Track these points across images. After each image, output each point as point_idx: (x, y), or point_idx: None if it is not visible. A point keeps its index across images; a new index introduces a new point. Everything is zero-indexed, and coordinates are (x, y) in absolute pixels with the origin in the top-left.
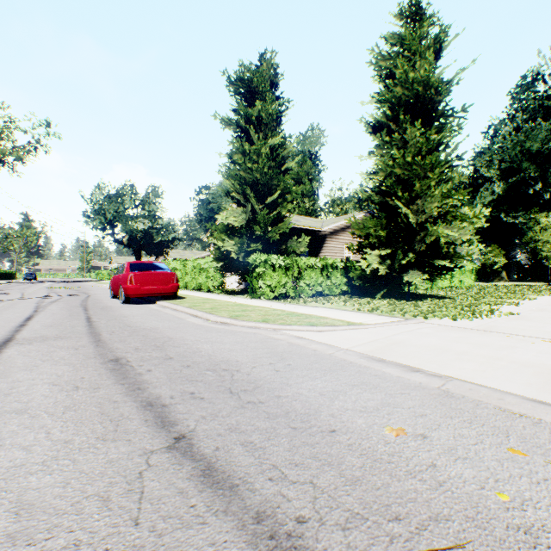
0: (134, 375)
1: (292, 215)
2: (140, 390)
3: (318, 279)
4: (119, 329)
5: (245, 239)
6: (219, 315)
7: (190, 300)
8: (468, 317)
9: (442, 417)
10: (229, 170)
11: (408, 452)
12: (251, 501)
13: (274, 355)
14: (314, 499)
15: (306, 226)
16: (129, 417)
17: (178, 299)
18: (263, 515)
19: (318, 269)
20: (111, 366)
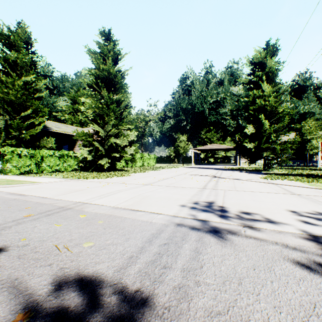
0: None
1: (58, 123)
2: None
3: (57, 162)
4: None
5: (3, 137)
6: None
7: None
8: (106, 177)
9: None
10: None
11: None
12: None
13: None
14: None
15: (62, 131)
16: None
17: None
18: None
19: (57, 157)
20: None
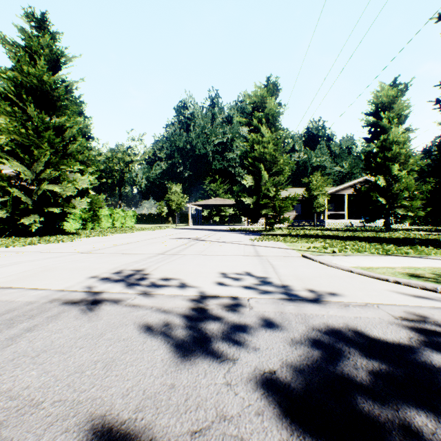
0: None
1: None
2: None
3: None
4: None
5: None
6: None
7: None
8: (24, 244)
9: None
10: None
11: None
12: None
13: None
14: None
15: None
16: None
17: None
18: None
19: None
20: None
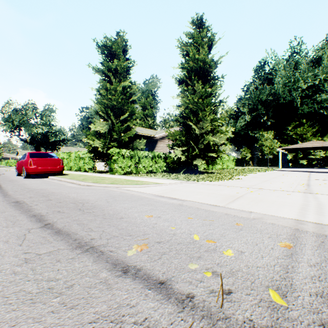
0: (27, 207)
1: (139, 127)
2: (30, 211)
3: (150, 163)
4: (20, 190)
5: (107, 140)
6: (87, 182)
7: (71, 175)
8: (217, 180)
9: (171, 212)
10: (97, 99)
11: (149, 221)
12: (74, 237)
13: (110, 196)
14: (101, 234)
15: (146, 134)
16: (22, 220)
17: (64, 175)
18: (78, 239)
19: (150, 158)
20: (13, 204)
